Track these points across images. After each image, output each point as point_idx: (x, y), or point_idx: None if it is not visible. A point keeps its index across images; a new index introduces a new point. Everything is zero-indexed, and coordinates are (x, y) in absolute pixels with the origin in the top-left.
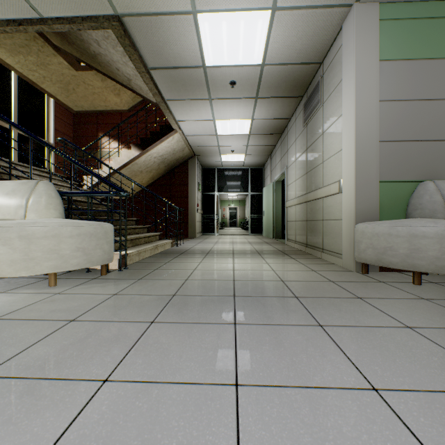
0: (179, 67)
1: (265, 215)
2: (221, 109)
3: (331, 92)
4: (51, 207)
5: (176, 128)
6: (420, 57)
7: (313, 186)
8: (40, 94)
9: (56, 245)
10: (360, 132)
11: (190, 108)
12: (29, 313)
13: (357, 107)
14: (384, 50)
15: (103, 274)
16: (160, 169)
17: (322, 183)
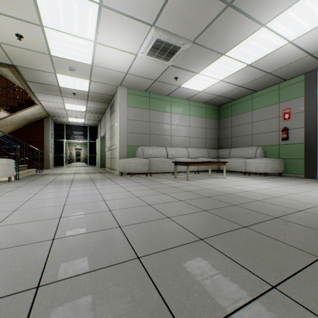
0: (45, 83)
1: (97, 154)
2: (68, 100)
3: (116, 110)
4: None
5: (38, 103)
6: (139, 107)
7: (112, 144)
8: None
9: None
10: (121, 129)
11: (49, 97)
12: None
13: (120, 121)
14: (129, 103)
15: (10, 181)
16: (22, 123)
17: (114, 143)
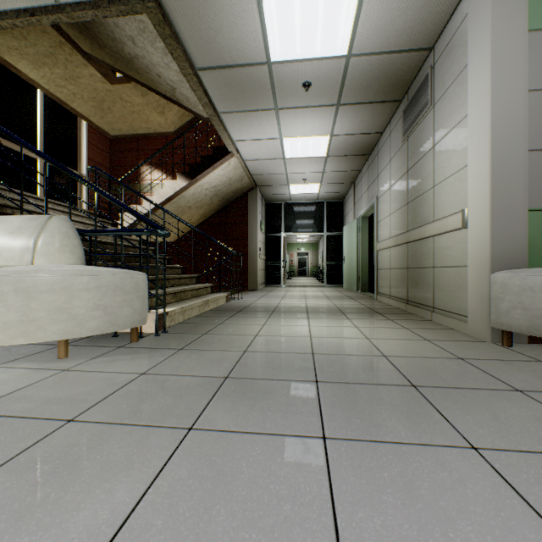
0: (236, 65)
1: (347, 261)
2: (290, 123)
3: (447, 86)
4: (66, 250)
5: (232, 151)
6: None
7: (417, 221)
8: (71, 115)
9: (66, 302)
10: (498, 137)
11: (251, 123)
12: (14, 403)
13: (493, 101)
14: (535, 15)
15: (133, 341)
16: (214, 204)
17: (433, 216)
